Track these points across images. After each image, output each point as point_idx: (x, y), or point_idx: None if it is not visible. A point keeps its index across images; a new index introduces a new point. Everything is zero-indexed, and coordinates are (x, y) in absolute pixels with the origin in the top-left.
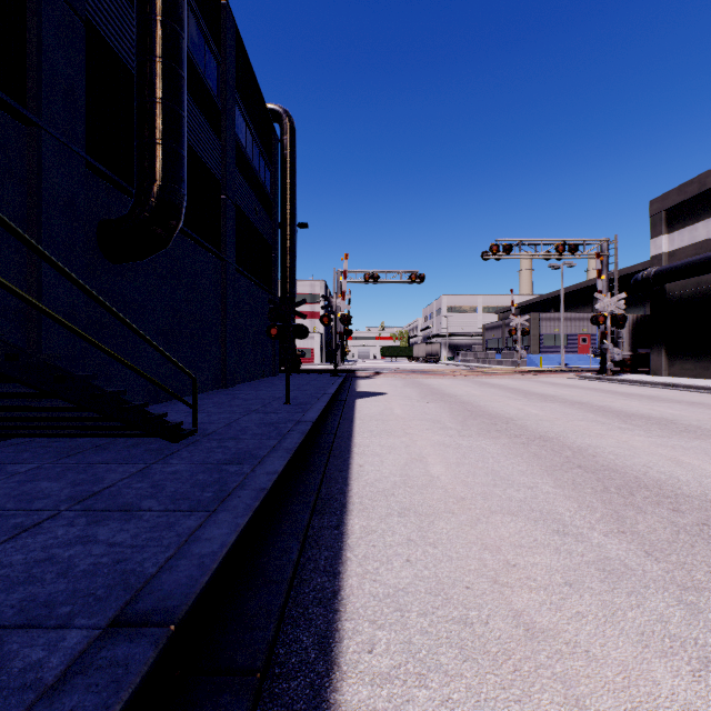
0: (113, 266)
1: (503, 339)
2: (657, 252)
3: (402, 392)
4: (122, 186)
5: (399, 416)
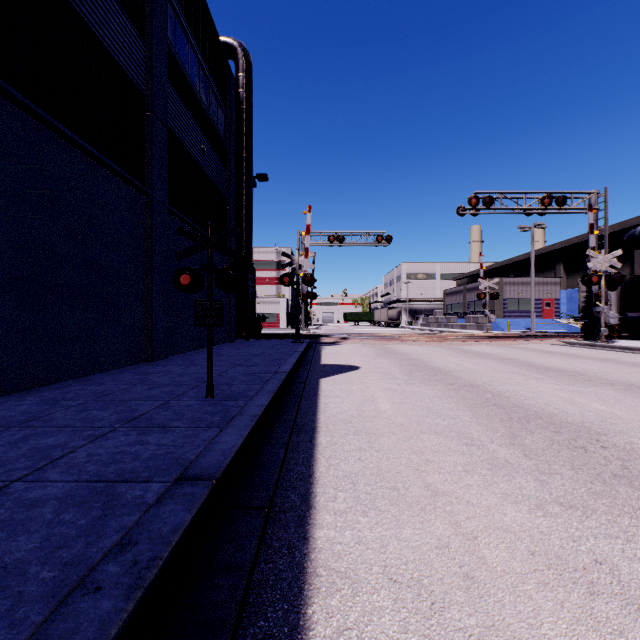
0: None
1: (465, 304)
2: None
3: (378, 366)
4: None
5: (391, 419)
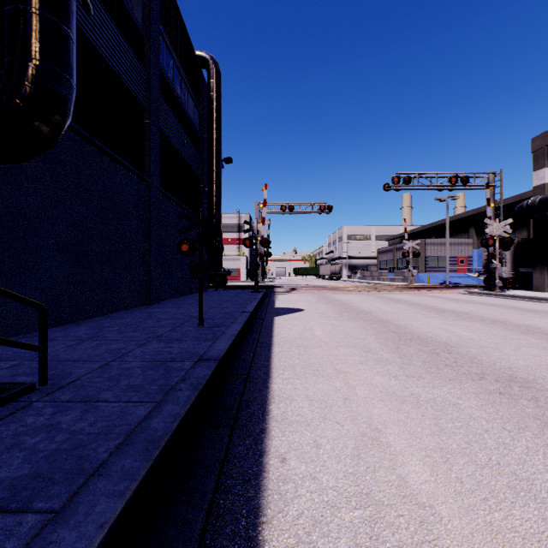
0: None
1: (394, 260)
2: (539, 183)
3: (318, 308)
4: None
5: (321, 340)
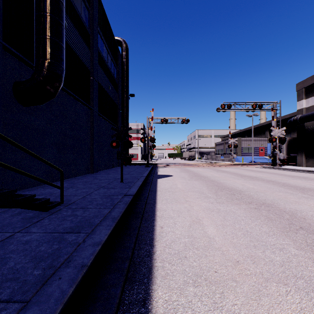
0: (24, 107)
1: (224, 149)
2: (300, 108)
3: (180, 175)
4: (29, 63)
5: (180, 189)
